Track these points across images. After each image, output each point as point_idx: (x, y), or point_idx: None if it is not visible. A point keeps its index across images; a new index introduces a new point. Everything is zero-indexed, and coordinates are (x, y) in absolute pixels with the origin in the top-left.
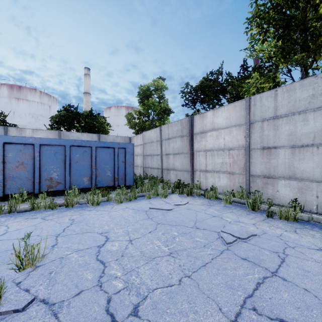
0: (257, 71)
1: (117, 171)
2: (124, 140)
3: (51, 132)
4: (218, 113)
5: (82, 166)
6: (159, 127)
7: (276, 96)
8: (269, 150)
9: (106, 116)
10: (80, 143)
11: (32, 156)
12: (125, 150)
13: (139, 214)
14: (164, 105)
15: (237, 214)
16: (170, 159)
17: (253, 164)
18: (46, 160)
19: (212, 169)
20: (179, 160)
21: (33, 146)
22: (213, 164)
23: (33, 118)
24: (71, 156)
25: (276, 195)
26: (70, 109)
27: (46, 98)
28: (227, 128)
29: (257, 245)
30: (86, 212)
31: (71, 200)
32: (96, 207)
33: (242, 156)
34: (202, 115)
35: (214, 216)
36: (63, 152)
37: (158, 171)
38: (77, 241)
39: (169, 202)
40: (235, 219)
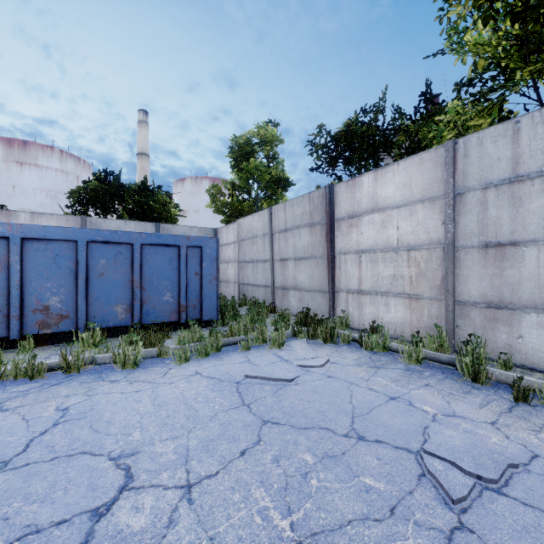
0: (466, 91)
1: (185, 293)
2: (204, 234)
3: (66, 219)
4: (385, 178)
5: (113, 283)
6: (268, 209)
7: (517, 135)
8: (501, 249)
9: (176, 194)
10: (108, 236)
11: (6, 263)
12: (201, 250)
13: (221, 393)
14: (277, 172)
15: (443, 391)
16: (289, 268)
17: (462, 278)
18: (36, 271)
19: (373, 289)
20: (307, 270)
21: (7, 242)
22: (375, 278)
23: (48, 197)
24: (90, 262)
25: (518, 345)
26: (107, 179)
27: (70, 162)
28: (405, 205)
29: (540, 509)
30: (104, 387)
31: (77, 357)
32: (132, 371)
33: (438, 262)
34: (351, 183)
35: (391, 397)
36: (73, 255)
37: (266, 291)
38: (42, 492)
39: (289, 359)
40: (442, 406)
